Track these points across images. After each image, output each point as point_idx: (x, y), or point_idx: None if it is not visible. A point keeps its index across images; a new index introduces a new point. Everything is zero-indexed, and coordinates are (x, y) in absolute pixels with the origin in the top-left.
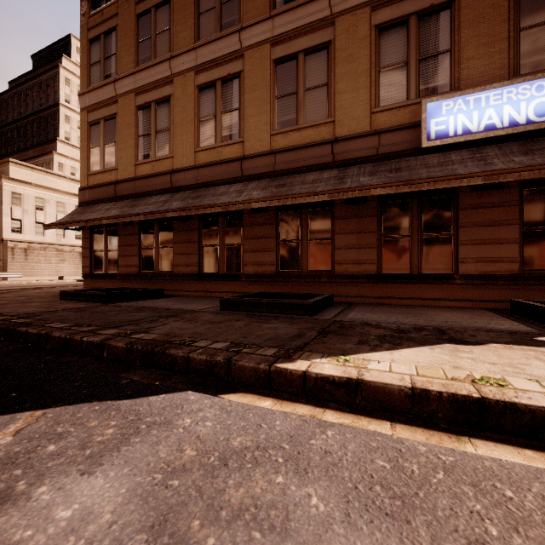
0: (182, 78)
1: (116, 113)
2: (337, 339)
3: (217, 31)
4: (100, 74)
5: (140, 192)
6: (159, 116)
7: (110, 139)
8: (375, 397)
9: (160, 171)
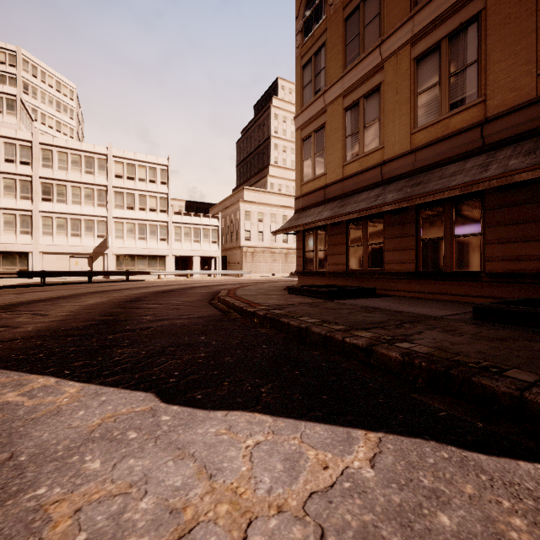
0: (394, 59)
1: (324, 122)
2: None
3: None
4: (311, 93)
5: (348, 191)
6: (368, 109)
7: (319, 148)
8: None
9: (369, 166)
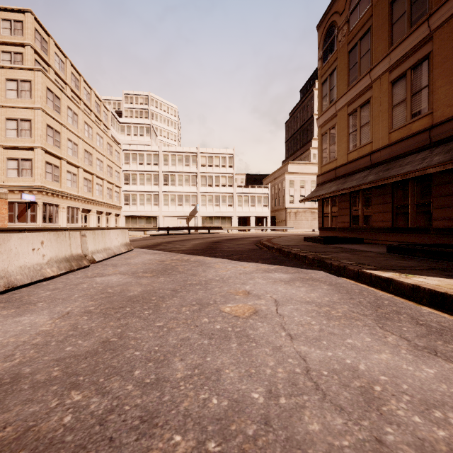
0: (379, 81)
1: (336, 123)
2: (434, 271)
3: (407, 30)
4: (327, 102)
5: (350, 171)
6: (362, 115)
7: (332, 141)
8: (397, 287)
9: (363, 155)
